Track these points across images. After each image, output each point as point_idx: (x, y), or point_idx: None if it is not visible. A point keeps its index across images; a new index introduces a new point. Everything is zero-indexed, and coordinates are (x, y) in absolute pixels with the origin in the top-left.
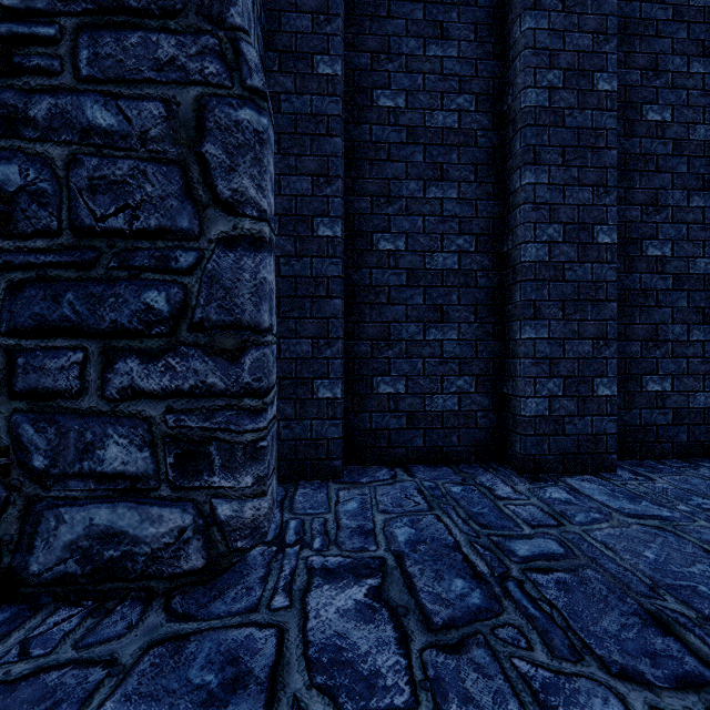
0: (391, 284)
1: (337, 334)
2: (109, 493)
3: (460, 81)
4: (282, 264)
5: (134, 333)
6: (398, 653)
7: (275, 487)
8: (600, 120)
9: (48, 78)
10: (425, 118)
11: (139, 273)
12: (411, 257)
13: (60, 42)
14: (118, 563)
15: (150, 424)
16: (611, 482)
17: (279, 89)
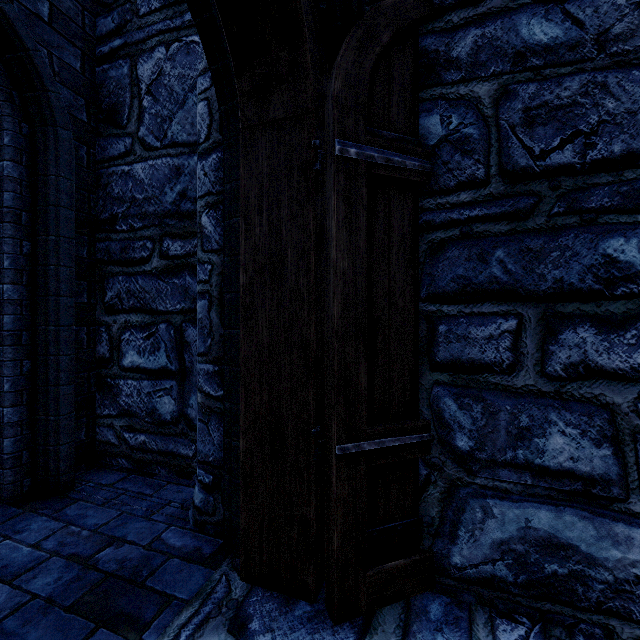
0: None
1: None
2: (550, 492)
3: None
4: None
5: (587, 294)
6: None
7: None
8: None
9: (472, 7)
10: None
11: (594, 217)
12: None
13: None
14: (562, 582)
15: (611, 413)
16: None
17: None
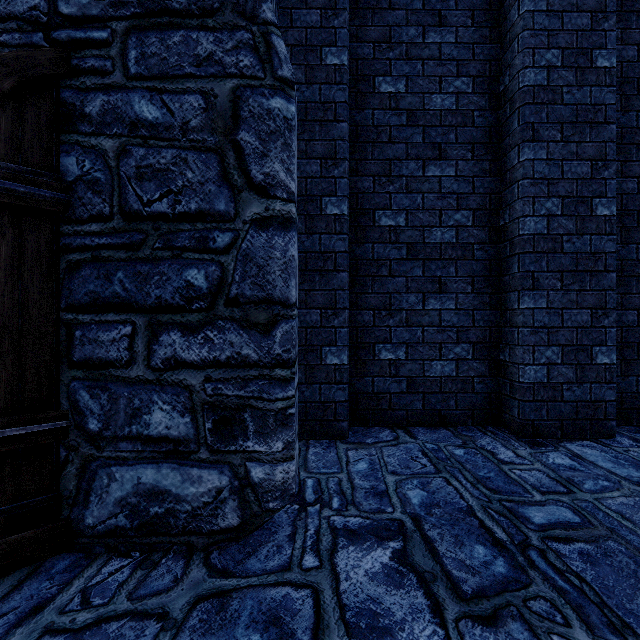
0: (391, 258)
1: (344, 305)
2: (154, 454)
3: (458, 65)
4: None
5: (177, 308)
6: (434, 623)
7: (297, 450)
8: (599, 96)
9: (101, 77)
10: (424, 101)
11: (180, 253)
12: (410, 232)
13: (112, 44)
14: (162, 518)
15: (190, 392)
16: (613, 448)
17: None
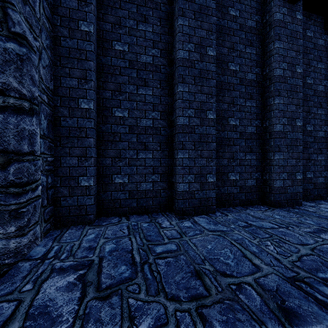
0: (121, 132)
1: (91, 155)
2: None
3: (153, 42)
4: (62, 120)
5: None
6: (76, 304)
7: (39, 231)
8: (209, 67)
9: None
10: (137, 57)
11: None
12: (130, 120)
13: None
14: None
15: None
16: (211, 217)
17: (60, 34)
